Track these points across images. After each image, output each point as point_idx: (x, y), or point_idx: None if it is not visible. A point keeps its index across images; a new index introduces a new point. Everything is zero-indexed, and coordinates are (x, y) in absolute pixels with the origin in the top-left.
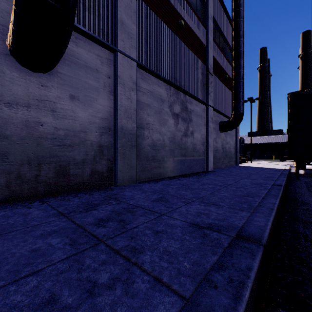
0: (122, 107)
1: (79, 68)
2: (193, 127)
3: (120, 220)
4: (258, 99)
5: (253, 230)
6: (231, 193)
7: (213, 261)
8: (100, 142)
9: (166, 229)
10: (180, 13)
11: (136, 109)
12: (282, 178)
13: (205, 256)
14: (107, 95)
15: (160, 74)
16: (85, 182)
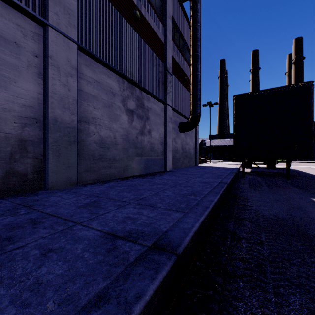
0: (56, 94)
1: None
2: (151, 126)
3: (5, 238)
4: (216, 104)
5: (175, 235)
6: (176, 192)
7: (98, 290)
8: (22, 136)
9: (66, 245)
10: (135, 3)
11: (77, 99)
12: (230, 176)
13: (91, 284)
14: (33, 78)
15: (109, 64)
16: None
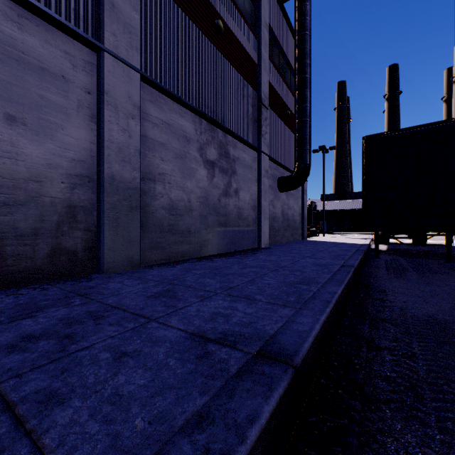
0: (113, 143)
1: (26, 69)
2: (239, 183)
3: (65, 336)
4: (332, 148)
5: (288, 340)
6: (279, 279)
7: (196, 408)
8: (71, 200)
9: (142, 348)
10: (217, 9)
11: (140, 149)
12: (356, 256)
13: (185, 399)
14: (85, 122)
15: (182, 98)
16: (38, 267)
